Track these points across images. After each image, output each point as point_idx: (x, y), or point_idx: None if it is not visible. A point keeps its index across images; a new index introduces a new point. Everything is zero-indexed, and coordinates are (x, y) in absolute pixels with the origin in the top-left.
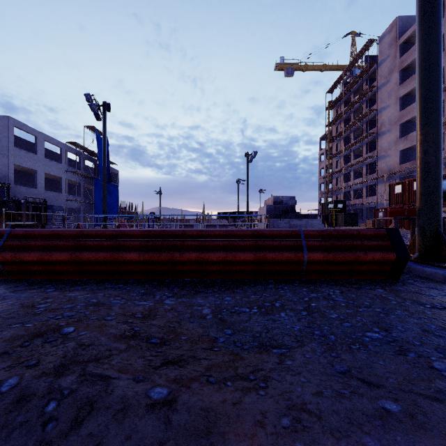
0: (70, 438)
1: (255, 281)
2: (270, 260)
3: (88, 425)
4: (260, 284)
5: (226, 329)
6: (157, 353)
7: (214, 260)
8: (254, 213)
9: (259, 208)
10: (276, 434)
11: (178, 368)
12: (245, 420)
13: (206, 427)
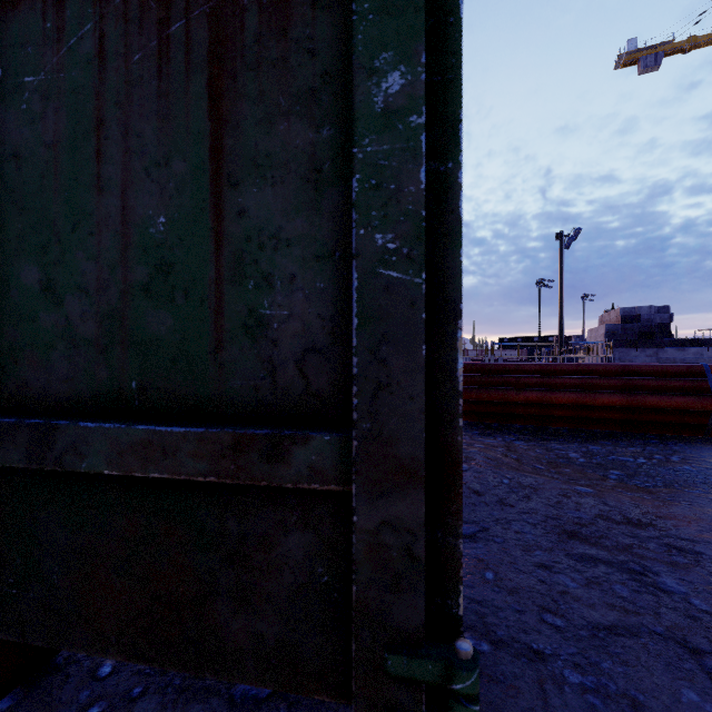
0: (534, 497)
1: (624, 435)
2: (651, 407)
3: (541, 494)
4: (635, 438)
5: (611, 470)
6: (552, 474)
7: (563, 402)
8: (572, 338)
9: (588, 330)
10: (711, 524)
11: (584, 483)
12: (677, 514)
13: (641, 511)
